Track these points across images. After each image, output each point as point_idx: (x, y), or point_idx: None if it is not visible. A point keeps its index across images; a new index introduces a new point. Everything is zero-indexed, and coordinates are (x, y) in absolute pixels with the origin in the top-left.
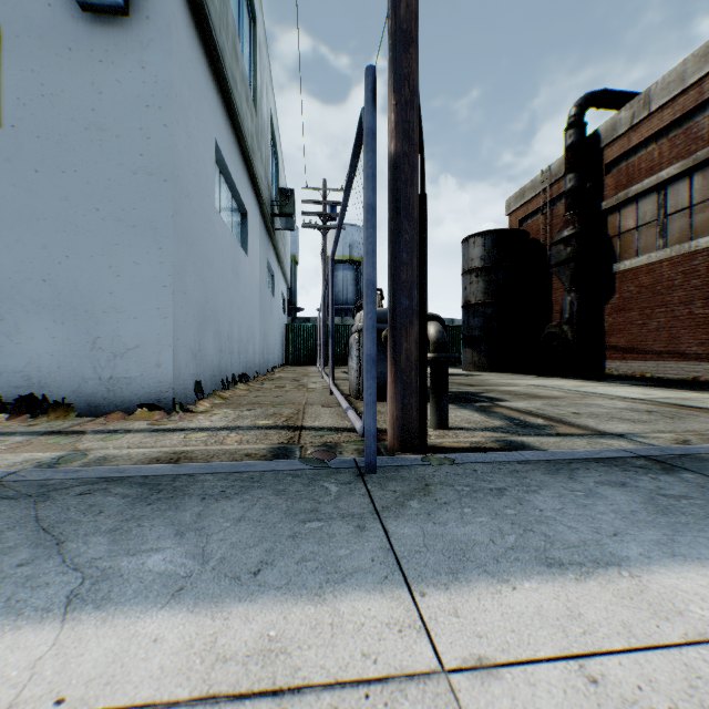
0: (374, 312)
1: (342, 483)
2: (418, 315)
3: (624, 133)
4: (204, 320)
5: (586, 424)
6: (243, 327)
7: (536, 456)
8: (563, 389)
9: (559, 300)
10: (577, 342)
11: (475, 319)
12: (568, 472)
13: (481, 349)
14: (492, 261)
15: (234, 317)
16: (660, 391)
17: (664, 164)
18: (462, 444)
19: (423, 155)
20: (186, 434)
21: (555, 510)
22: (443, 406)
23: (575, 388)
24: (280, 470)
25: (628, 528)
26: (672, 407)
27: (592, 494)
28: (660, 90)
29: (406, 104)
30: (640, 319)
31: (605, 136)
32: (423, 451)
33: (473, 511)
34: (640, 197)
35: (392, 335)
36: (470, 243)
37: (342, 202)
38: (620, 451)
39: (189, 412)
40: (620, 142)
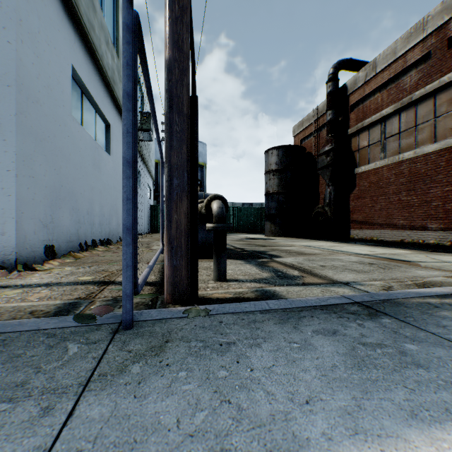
0: (130, 186)
1: (88, 343)
2: (188, 192)
3: (361, 86)
4: (58, 199)
5: (326, 275)
6: (105, 206)
7: (278, 305)
8: (322, 248)
9: (324, 191)
10: (334, 218)
11: (272, 203)
12: (296, 321)
13: (276, 222)
14: (283, 166)
15: (95, 198)
16: (381, 249)
17: (384, 106)
18: (227, 295)
19: (194, 64)
20: (3, 292)
21: (265, 368)
22: (222, 263)
23: (329, 247)
24: (45, 328)
25: (323, 391)
26: (386, 260)
27: (305, 346)
28: (382, 59)
29: (176, 19)
30: (371, 203)
31: (350, 88)
32: (191, 303)
33: (187, 374)
34: (371, 127)
35: (166, 208)
36: (269, 153)
37: (150, 108)
38: (343, 298)
39: (33, 270)
40: (359, 91)
